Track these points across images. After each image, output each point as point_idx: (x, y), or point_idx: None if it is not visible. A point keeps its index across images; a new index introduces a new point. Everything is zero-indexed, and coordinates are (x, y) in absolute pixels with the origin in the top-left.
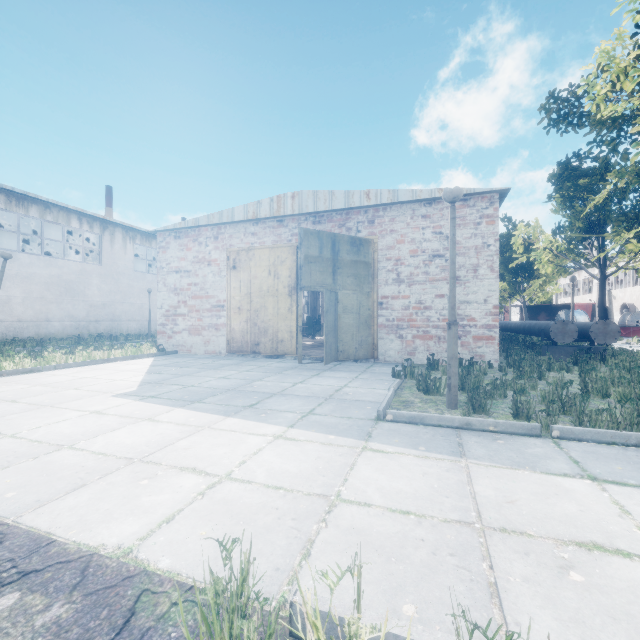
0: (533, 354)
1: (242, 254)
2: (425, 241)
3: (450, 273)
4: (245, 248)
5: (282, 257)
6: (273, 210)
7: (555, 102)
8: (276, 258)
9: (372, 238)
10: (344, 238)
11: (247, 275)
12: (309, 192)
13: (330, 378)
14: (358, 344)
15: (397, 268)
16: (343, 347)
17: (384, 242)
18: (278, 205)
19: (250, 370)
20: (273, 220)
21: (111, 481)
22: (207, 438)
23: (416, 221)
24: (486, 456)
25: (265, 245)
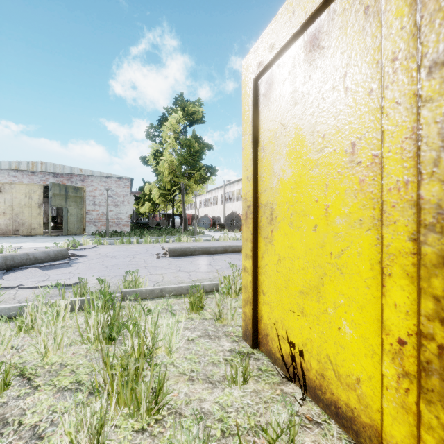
0: (140, 229)
1: (6, 185)
2: (105, 191)
3: (107, 207)
4: (9, 182)
5: (34, 189)
6: (29, 167)
7: (143, 159)
8: (30, 190)
9: (83, 187)
10: (71, 187)
11: (10, 196)
12: (51, 163)
13: (68, 238)
14: (77, 228)
15: (94, 199)
16: (70, 229)
17: (88, 189)
18: (32, 166)
19: (26, 239)
20: (28, 171)
21: (33, 246)
22: (44, 244)
23: (102, 183)
24: (109, 241)
25: (23, 183)
